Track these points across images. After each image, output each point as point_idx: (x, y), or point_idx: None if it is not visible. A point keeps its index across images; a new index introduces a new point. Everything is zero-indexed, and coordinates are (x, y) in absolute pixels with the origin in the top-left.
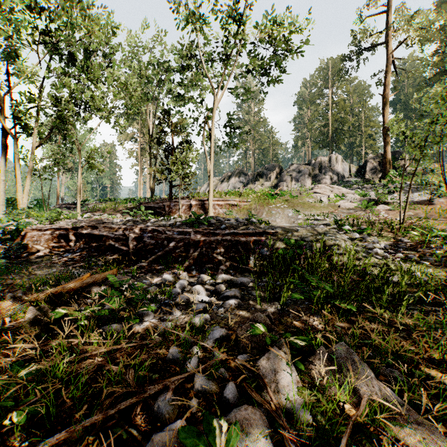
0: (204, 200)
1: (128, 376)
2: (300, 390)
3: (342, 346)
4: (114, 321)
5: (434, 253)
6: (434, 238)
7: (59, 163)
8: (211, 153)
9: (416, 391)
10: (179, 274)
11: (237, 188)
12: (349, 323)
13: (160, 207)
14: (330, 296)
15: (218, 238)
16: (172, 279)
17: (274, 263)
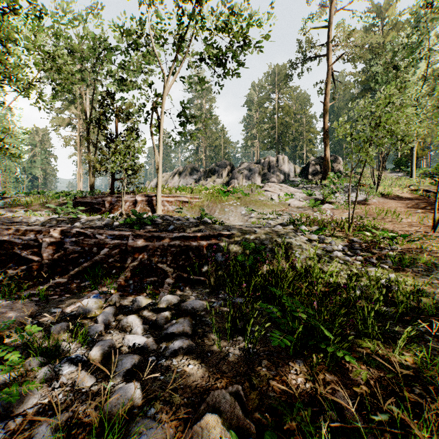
0: (151, 195)
1: None
2: None
3: None
4: None
5: (388, 255)
6: (384, 238)
7: None
8: (159, 144)
9: None
10: (110, 294)
11: (189, 184)
12: (342, 372)
13: (100, 202)
14: None
15: (164, 243)
16: (95, 307)
17: (231, 271)
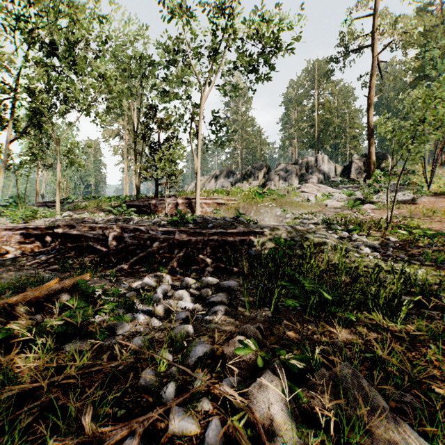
0: (191, 198)
1: (84, 416)
2: (300, 427)
3: (347, 367)
4: (80, 337)
5: (423, 253)
6: (422, 237)
7: (36, 159)
8: (198, 150)
9: (439, 425)
10: (162, 277)
11: (225, 187)
12: (346, 332)
13: (146, 205)
14: (323, 300)
15: (204, 238)
16: (154, 283)
17: (263, 264)
